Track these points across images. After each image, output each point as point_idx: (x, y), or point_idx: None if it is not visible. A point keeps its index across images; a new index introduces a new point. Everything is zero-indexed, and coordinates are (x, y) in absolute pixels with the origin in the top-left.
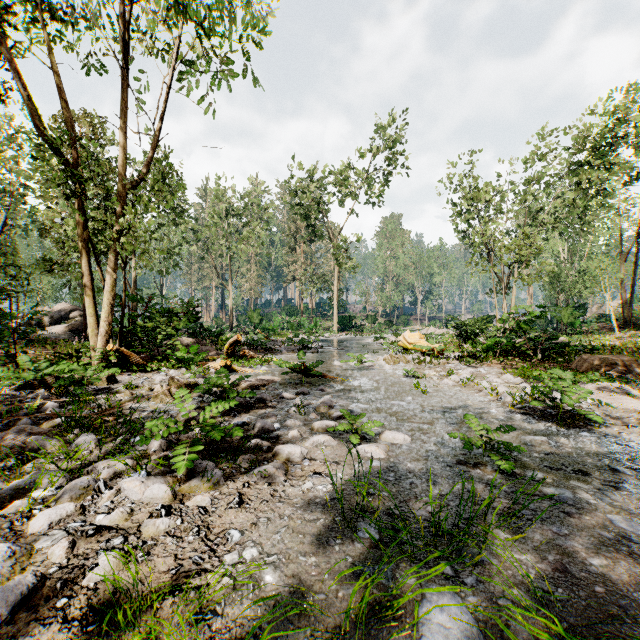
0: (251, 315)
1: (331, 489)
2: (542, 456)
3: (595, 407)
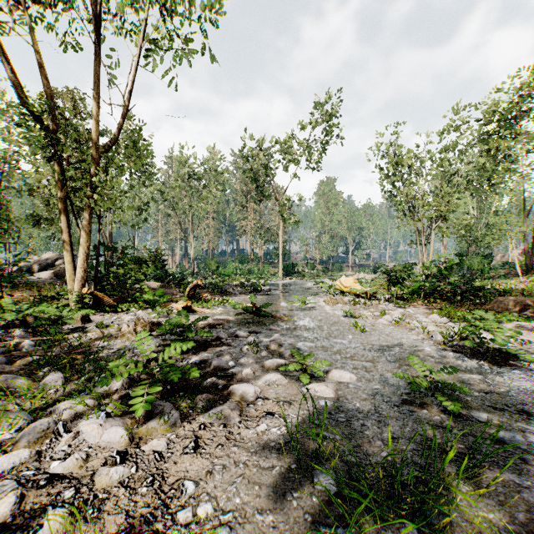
0: (209, 263)
1: (285, 432)
2: (482, 395)
3: (518, 345)
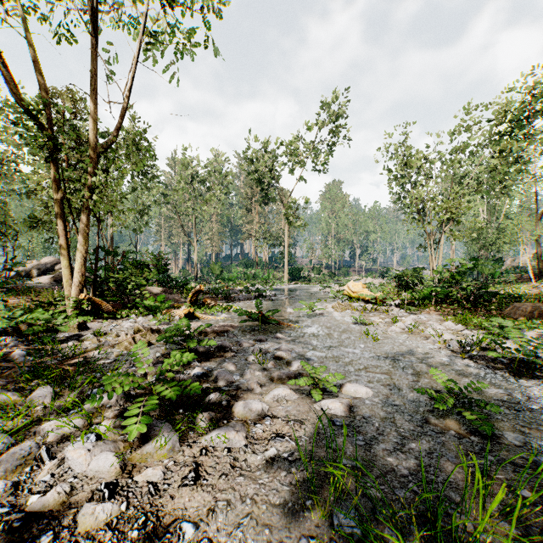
0: (213, 267)
1: (297, 458)
2: (513, 413)
3: (542, 355)
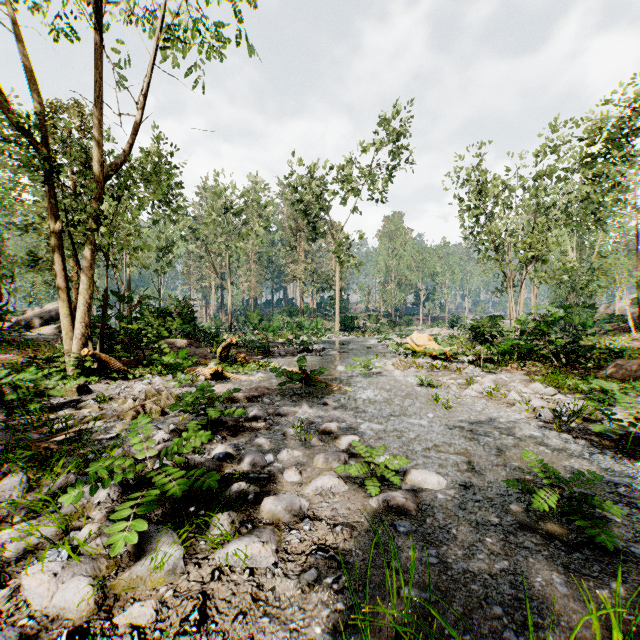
0: (250, 315)
1: (345, 586)
2: (636, 513)
3: None
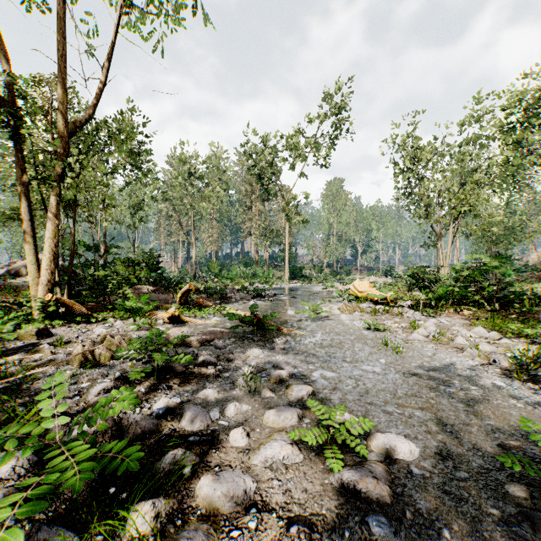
0: (211, 265)
1: None
2: None
3: None
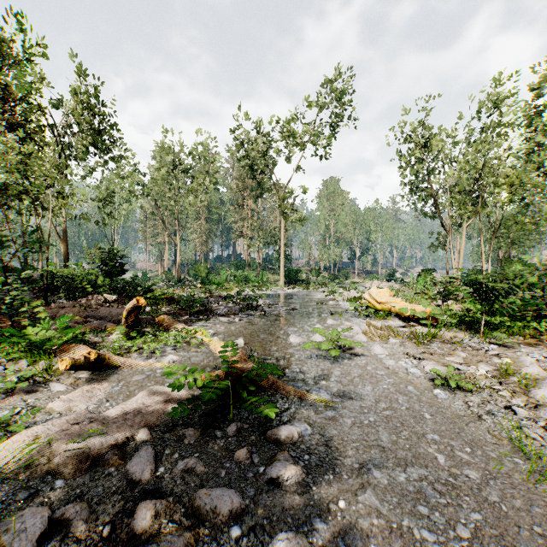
0: (198, 268)
1: None
2: None
3: None
